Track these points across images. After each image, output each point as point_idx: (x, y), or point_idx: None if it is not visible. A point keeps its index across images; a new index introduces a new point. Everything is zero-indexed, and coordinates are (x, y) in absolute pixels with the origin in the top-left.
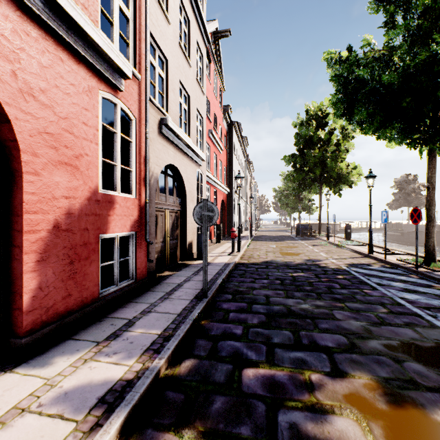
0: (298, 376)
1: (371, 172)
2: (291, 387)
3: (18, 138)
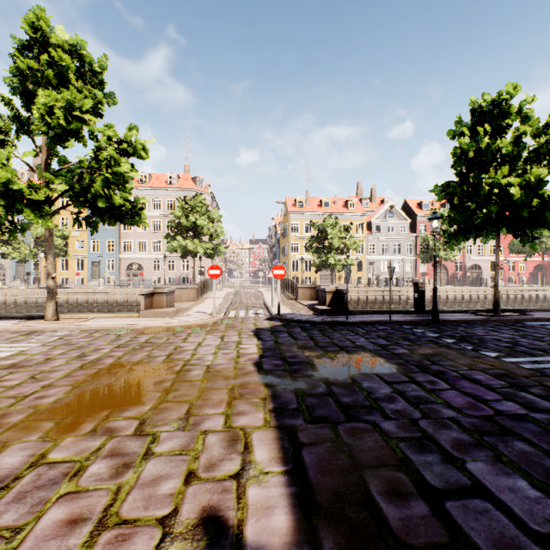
0: None
1: None
2: None
3: (448, 269)
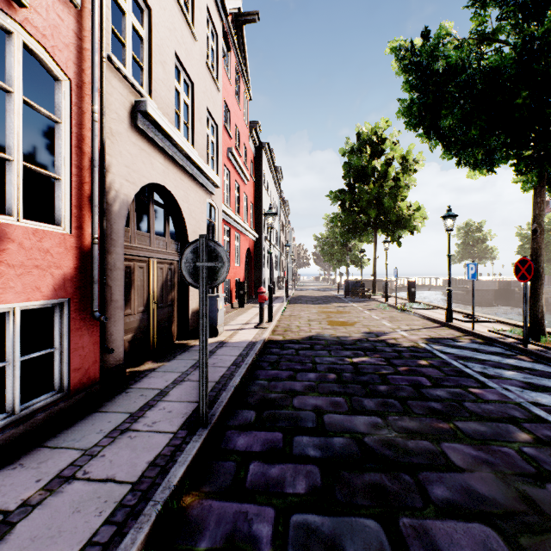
0: None
1: (450, 210)
2: None
3: None
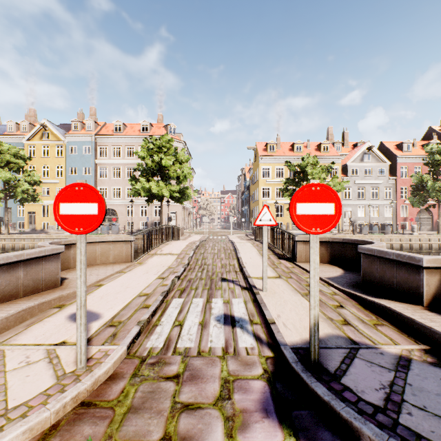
0: None
1: None
2: None
3: (432, 214)
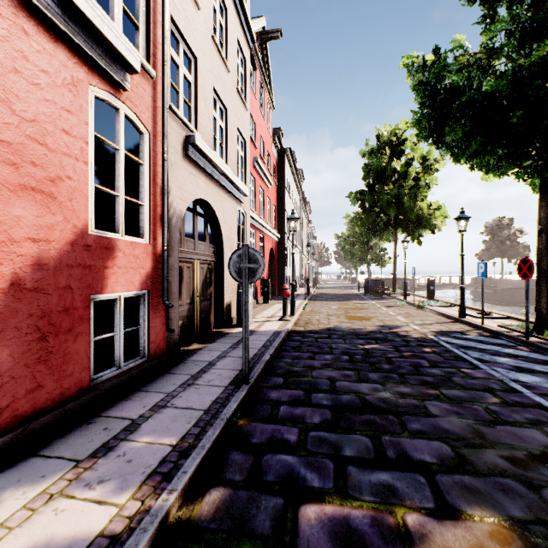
0: (386, 518)
1: (463, 212)
2: (377, 540)
3: None
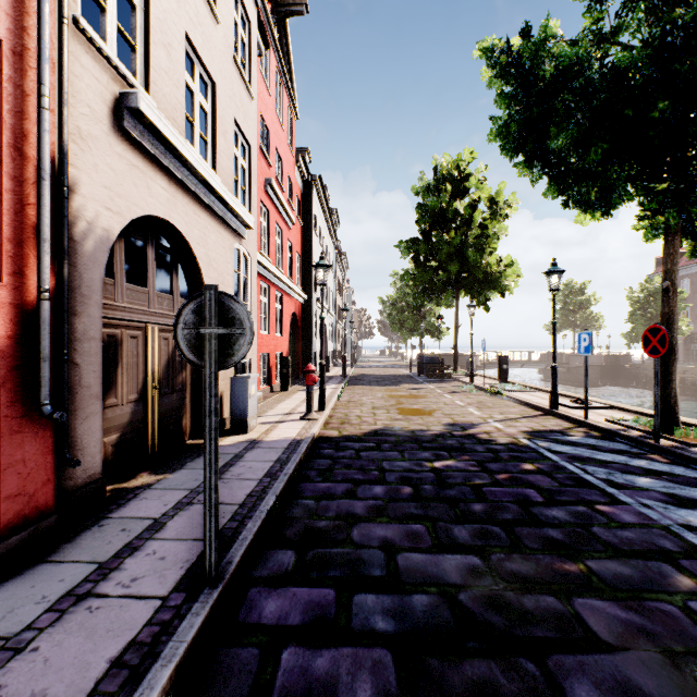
0: None
1: (556, 263)
2: None
3: None
